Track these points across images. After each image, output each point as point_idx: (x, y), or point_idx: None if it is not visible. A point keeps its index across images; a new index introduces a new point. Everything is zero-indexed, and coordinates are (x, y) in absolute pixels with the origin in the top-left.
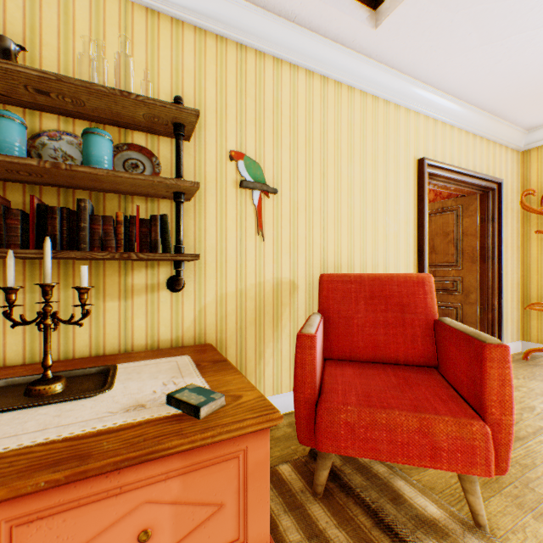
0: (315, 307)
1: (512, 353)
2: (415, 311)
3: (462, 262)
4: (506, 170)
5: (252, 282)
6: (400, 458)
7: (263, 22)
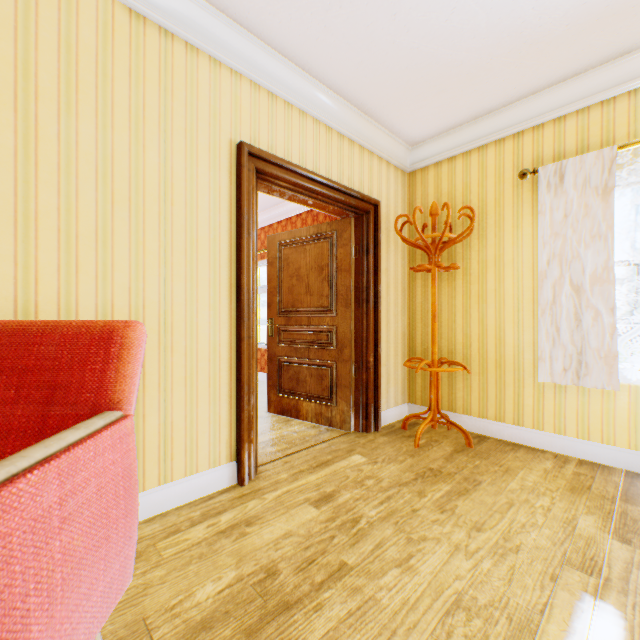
0: None
1: (397, 420)
2: (77, 399)
3: (338, 306)
4: (389, 192)
5: None
6: None
7: None
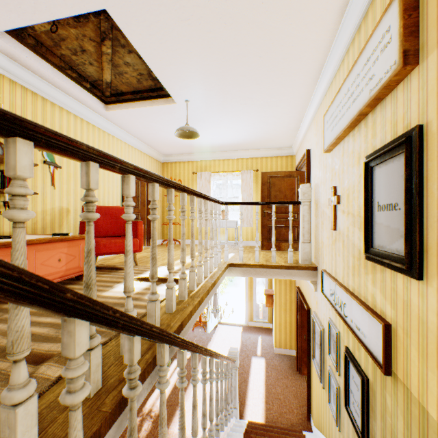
0: (78, 221)
1: (159, 244)
2: (121, 219)
3: (141, 206)
4: (157, 169)
5: (50, 208)
6: (119, 250)
7: (57, 93)
